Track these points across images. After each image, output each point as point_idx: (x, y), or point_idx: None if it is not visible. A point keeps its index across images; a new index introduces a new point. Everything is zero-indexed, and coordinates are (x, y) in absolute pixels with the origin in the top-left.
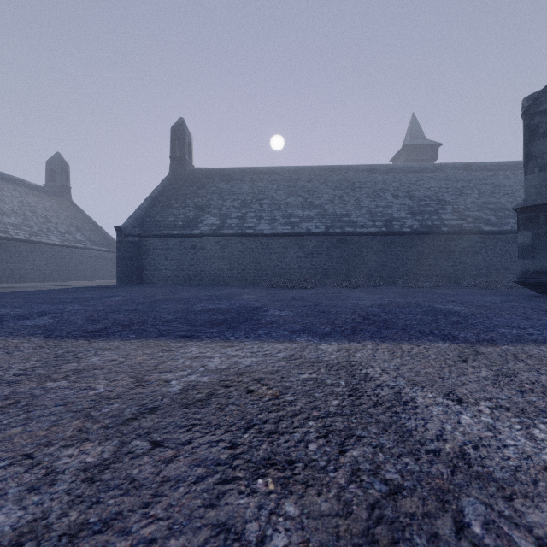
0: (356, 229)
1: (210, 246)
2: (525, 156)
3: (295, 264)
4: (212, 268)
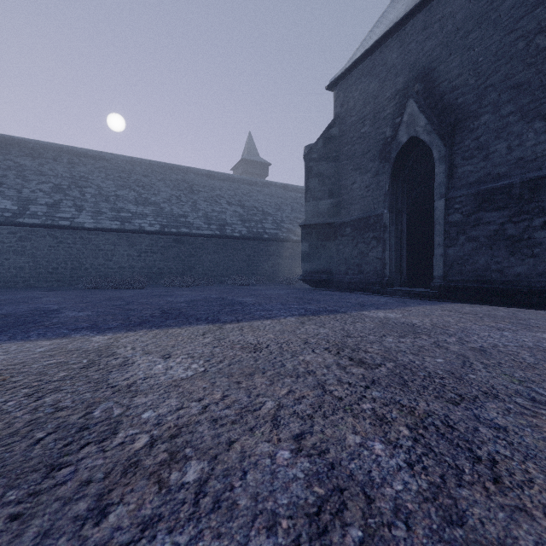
0: (192, 230)
1: (1, 237)
2: (305, 188)
3: (126, 263)
4: (4, 266)
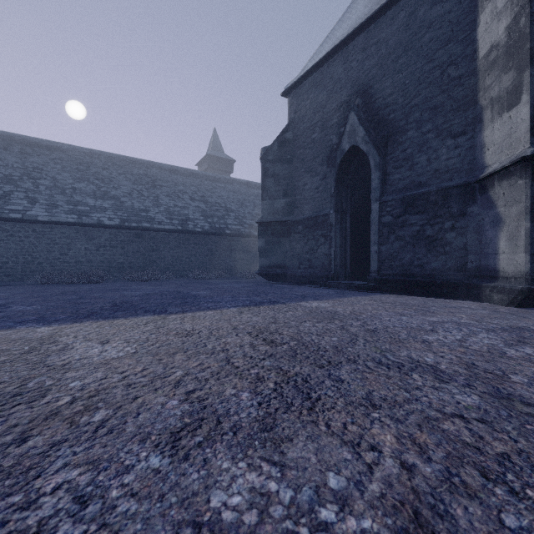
0: (154, 225)
1: None
2: (262, 188)
3: (83, 257)
4: None
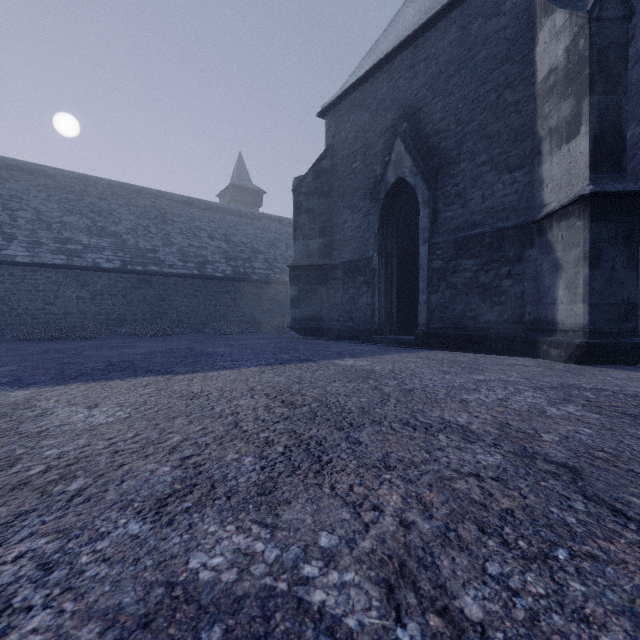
0: (164, 269)
1: None
2: (294, 225)
3: (74, 307)
4: None
